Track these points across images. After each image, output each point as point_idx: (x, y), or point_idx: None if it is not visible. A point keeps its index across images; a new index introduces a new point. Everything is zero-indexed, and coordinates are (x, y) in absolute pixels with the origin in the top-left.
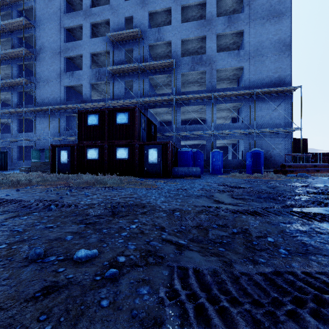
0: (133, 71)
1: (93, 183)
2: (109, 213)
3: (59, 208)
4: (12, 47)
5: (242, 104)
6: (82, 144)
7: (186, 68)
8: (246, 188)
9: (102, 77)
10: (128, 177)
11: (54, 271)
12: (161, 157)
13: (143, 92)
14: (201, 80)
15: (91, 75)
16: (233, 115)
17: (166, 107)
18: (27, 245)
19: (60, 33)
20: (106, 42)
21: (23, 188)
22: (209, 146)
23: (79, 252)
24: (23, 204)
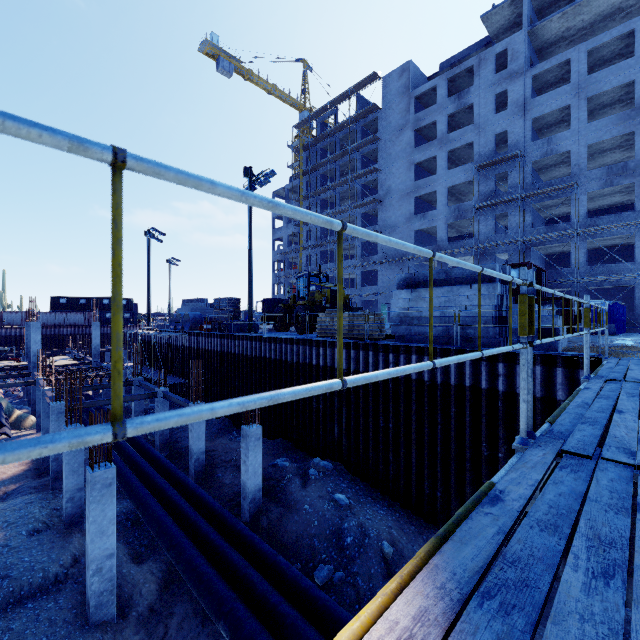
0: (509, 202)
1: None
2: None
3: None
4: (356, 197)
5: None
6: None
7: (596, 185)
8: None
9: (462, 214)
10: None
11: None
12: (560, 313)
13: (524, 226)
14: (627, 189)
15: (448, 214)
16: None
17: (560, 243)
18: None
19: (409, 171)
20: (473, 176)
21: None
22: None
23: None
24: None
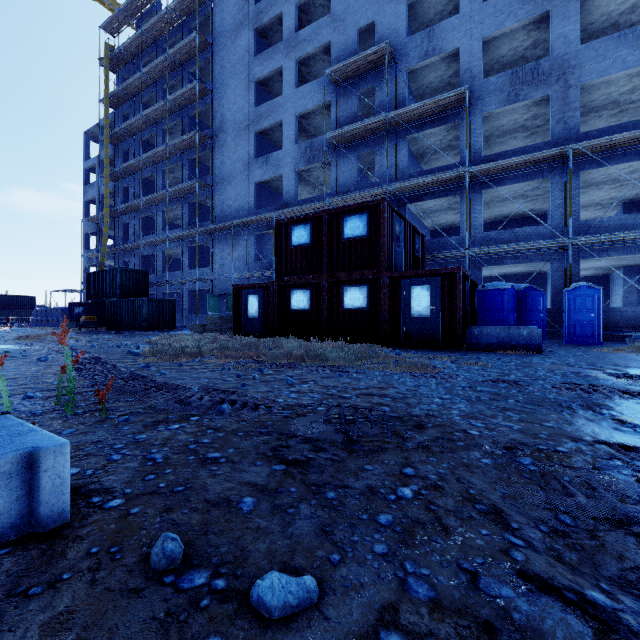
0: (376, 131)
1: (301, 357)
2: (338, 437)
3: (237, 410)
4: (182, 134)
5: None
6: (282, 283)
7: (495, 101)
8: None
9: (316, 155)
10: (368, 346)
11: None
12: (439, 304)
13: (396, 171)
14: (534, 122)
15: (297, 155)
16: (627, 194)
17: (446, 196)
18: (158, 512)
19: (248, 93)
20: (324, 86)
21: (189, 361)
22: (559, 276)
23: (266, 581)
24: (180, 395)
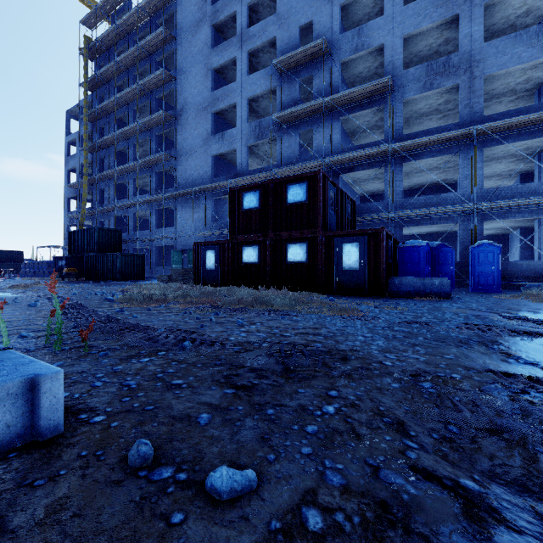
0: (314, 113)
1: (250, 303)
2: (278, 367)
3: (197, 346)
4: (150, 113)
5: None
6: (235, 240)
7: (414, 88)
8: None
9: (264, 133)
10: (307, 294)
11: (162, 519)
12: (366, 258)
13: (331, 146)
14: (446, 106)
15: (248, 132)
16: (523, 167)
17: (373, 168)
18: (133, 425)
19: (206, 79)
20: (271, 75)
21: (157, 306)
22: (466, 235)
23: (217, 473)
24: (149, 334)
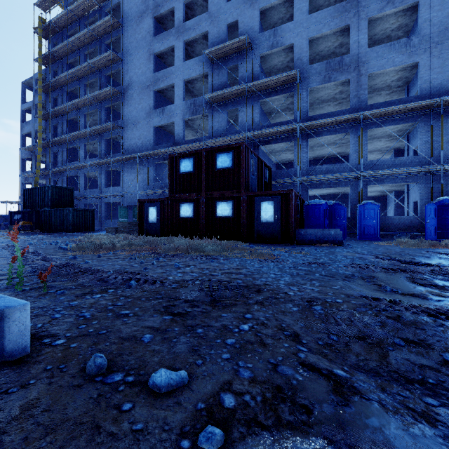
0: (239, 95)
1: (186, 250)
2: (207, 298)
3: (141, 285)
4: (99, 88)
5: (415, 124)
6: (174, 198)
7: (316, 80)
8: (437, 266)
9: (198, 109)
10: (232, 242)
11: (115, 408)
12: (279, 214)
13: (252, 123)
14: (340, 95)
15: (184, 109)
16: (396, 145)
17: (285, 142)
18: (90, 345)
19: (149, 62)
20: (203, 62)
21: (106, 253)
22: (355, 196)
23: (158, 373)
24: (100, 276)
